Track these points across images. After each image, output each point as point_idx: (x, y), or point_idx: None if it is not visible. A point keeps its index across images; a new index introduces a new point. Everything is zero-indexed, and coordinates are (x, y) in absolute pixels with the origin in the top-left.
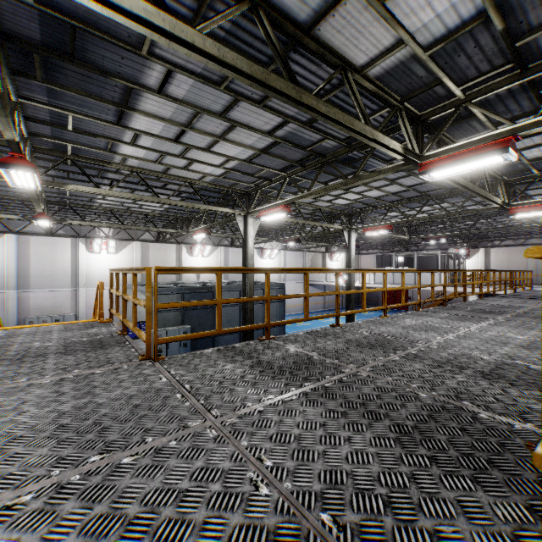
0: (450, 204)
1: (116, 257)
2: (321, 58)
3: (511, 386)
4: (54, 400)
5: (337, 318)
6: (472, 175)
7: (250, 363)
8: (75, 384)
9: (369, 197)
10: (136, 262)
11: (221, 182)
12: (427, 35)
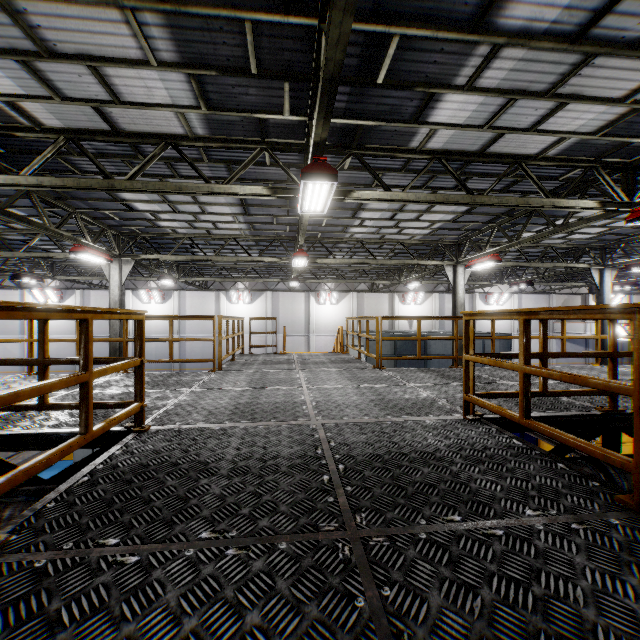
0: None
1: (337, 307)
2: (494, 163)
3: (620, 397)
4: (342, 374)
5: None
6: None
7: (436, 374)
8: (346, 371)
9: (620, 228)
10: (353, 312)
11: (429, 238)
12: (589, 128)
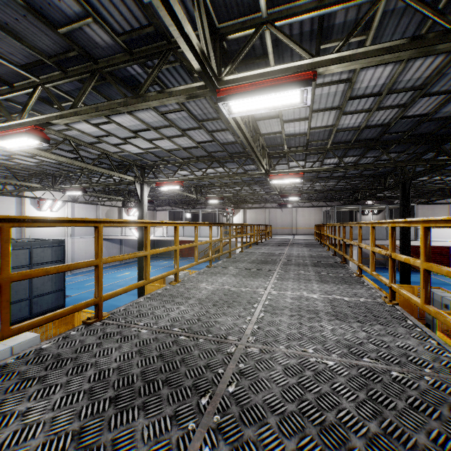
0: (228, 169)
1: None
2: None
3: None
4: None
5: (97, 307)
6: None
7: None
8: None
9: (161, 148)
10: None
11: None
12: None
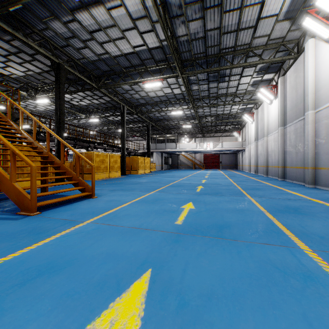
0: None
1: None
2: None
3: None
4: None
5: None
6: (76, 107)
7: None
8: None
9: (50, 109)
10: None
11: None
12: (19, 75)
